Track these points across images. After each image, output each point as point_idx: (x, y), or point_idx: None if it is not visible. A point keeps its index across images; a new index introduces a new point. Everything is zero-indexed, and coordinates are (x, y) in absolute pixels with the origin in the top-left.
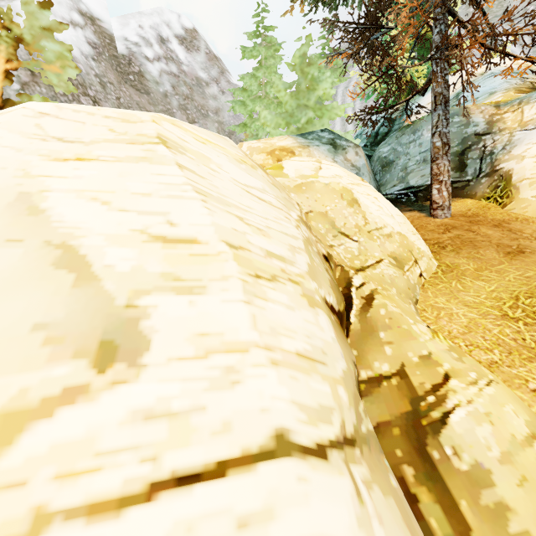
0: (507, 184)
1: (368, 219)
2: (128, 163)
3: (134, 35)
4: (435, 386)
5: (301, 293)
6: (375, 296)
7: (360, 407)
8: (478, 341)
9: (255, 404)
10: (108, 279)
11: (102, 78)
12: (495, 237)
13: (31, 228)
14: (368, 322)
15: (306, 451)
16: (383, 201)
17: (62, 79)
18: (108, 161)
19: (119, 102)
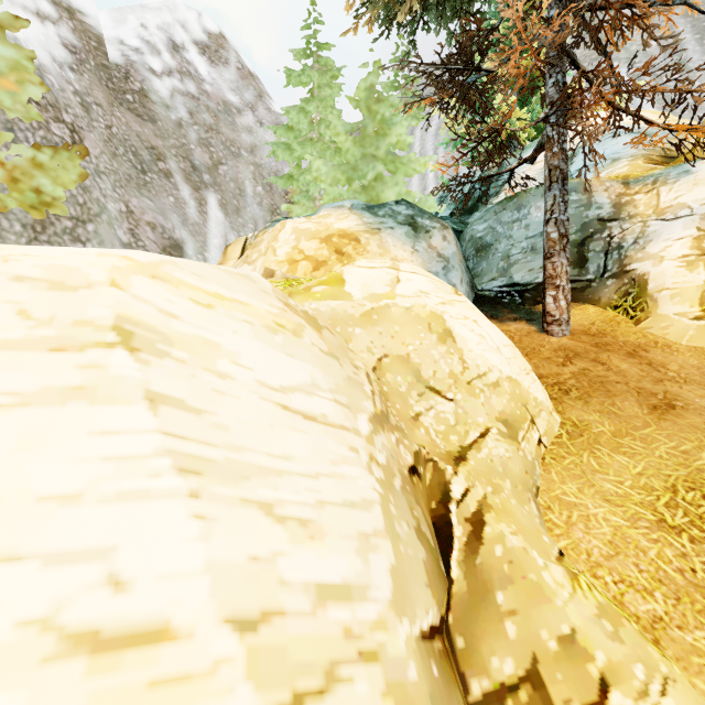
0: (642, 293)
1: (466, 360)
2: (42, 408)
3: (134, 37)
4: None
5: (382, 687)
6: (486, 516)
7: None
8: (631, 573)
9: None
10: None
11: (85, 97)
12: (632, 376)
13: None
14: (478, 576)
15: None
16: (486, 324)
17: (19, 99)
18: None
19: (110, 132)
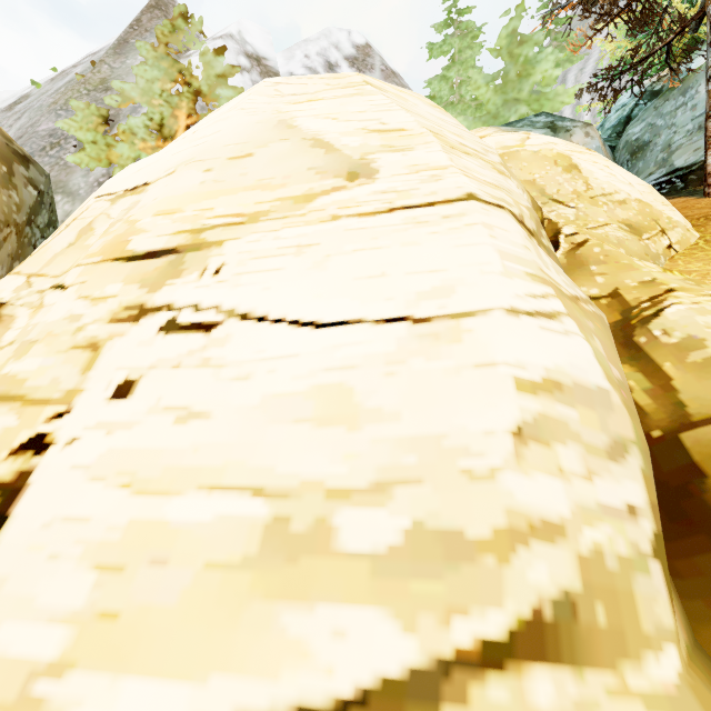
0: None
1: (591, 184)
2: (345, 98)
3: (300, 68)
4: (653, 297)
5: (491, 167)
6: (589, 240)
7: (542, 232)
8: None
9: (452, 186)
10: (346, 150)
11: None
12: None
13: (292, 134)
14: (576, 258)
15: (489, 204)
16: (619, 170)
17: None
18: (331, 99)
19: None
